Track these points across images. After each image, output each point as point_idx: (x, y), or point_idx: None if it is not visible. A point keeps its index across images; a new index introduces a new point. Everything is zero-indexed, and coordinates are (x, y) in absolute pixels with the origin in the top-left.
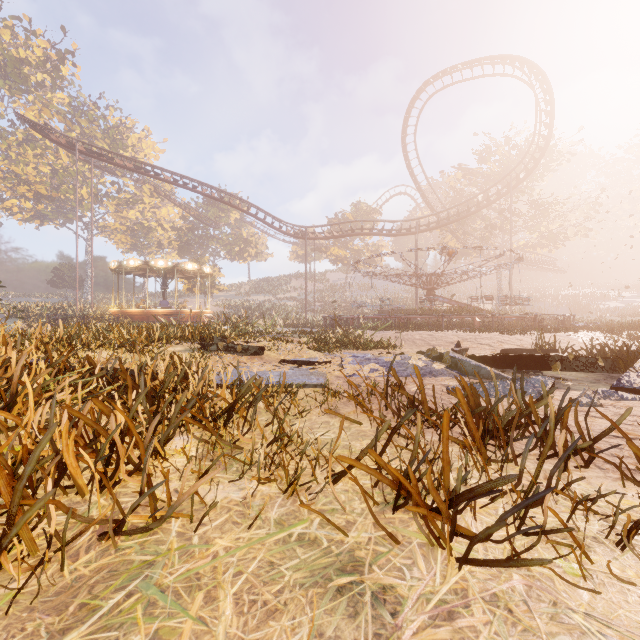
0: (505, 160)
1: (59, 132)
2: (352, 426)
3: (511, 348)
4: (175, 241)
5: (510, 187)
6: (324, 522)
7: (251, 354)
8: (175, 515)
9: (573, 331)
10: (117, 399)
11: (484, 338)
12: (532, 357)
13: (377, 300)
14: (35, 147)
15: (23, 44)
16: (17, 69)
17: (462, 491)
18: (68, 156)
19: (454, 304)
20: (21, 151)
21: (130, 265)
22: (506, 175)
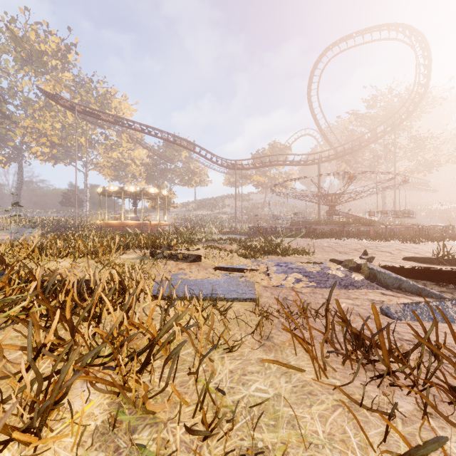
0: (389, 105)
1: (64, 98)
2: (292, 371)
3: (413, 256)
4: (144, 173)
5: (394, 125)
6: None
7: (190, 261)
8: None
9: None
10: None
11: (384, 246)
12: None
13: (288, 214)
14: (51, 110)
15: (43, 41)
16: (39, 58)
17: None
18: (72, 116)
19: (351, 217)
20: (42, 113)
21: (111, 190)
22: (391, 116)
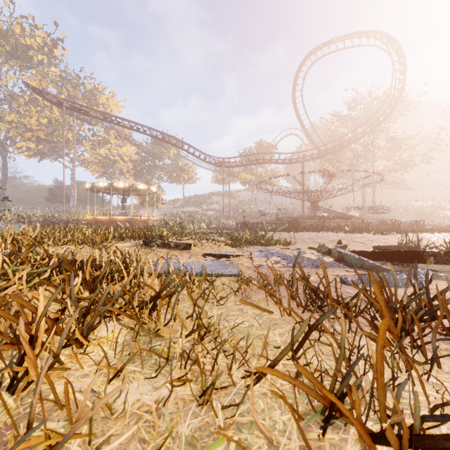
0: (368, 108)
1: (52, 94)
2: (263, 314)
3: (381, 245)
4: (132, 170)
5: (373, 127)
6: (242, 444)
7: (181, 249)
8: (69, 438)
9: (425, 232)
10: (40, 293)
11: (358, 237)
12: (408, 252)
13: (274, 210)
14: (37, 105)
15: (29, 35)
16: (25, 52)
17: (428, 434)
18: (59, 111)
19: (332, 213)
20: (27, 108)
21: (99, 186)
22: (370, 118)
